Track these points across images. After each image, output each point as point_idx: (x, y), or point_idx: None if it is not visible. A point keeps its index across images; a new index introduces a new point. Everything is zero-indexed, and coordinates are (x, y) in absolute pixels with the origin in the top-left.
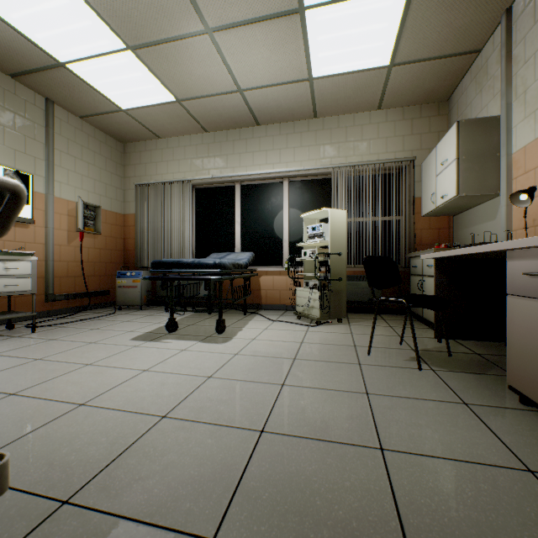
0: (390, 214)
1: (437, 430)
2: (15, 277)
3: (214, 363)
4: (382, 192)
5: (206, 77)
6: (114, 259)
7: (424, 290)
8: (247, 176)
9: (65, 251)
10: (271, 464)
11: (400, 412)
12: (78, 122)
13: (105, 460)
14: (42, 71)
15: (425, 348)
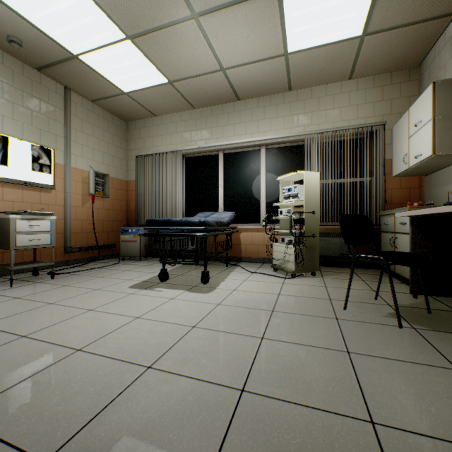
0: (360, 176)
1: (433, 402)
2: (38, 233)
3: (198, 313)
4: (353, 155)
5: (193, 59)
6: (119, 218)
7: (397, 246)
8: (229, 146)
9: (79, 212)
10: (252, 432)
11: (386, 376)
12: (90, 105)
13: (89, 413)
14: (60, 63)
15: (402, 304)
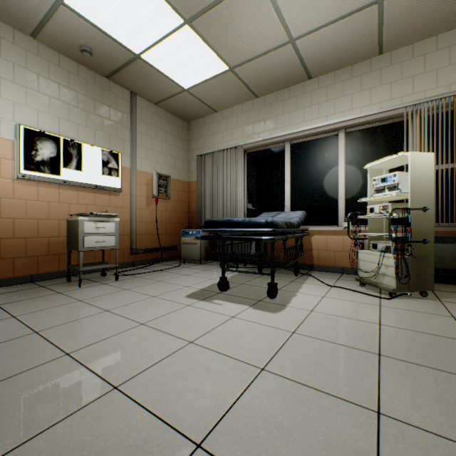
0: None
1: None
2: (103, 235)
3: (267, 344)
4: None
5: (256, 34)
6: (181, 220)
7: None
8: (297, 134)
9: (144, 214)
10: None
11: None
12: (154, 108)
13: None
14: (125, 67)
15: None
